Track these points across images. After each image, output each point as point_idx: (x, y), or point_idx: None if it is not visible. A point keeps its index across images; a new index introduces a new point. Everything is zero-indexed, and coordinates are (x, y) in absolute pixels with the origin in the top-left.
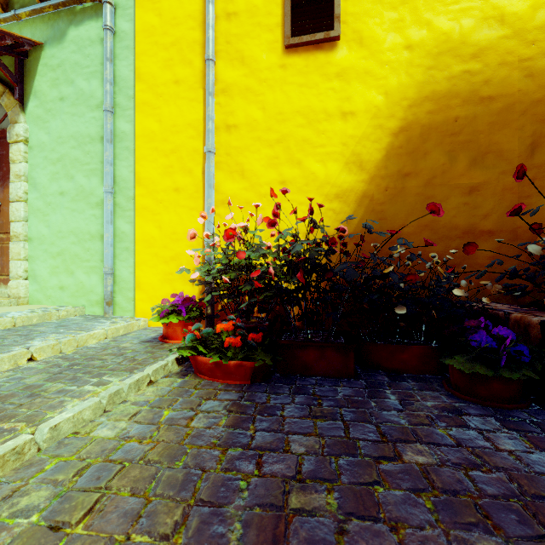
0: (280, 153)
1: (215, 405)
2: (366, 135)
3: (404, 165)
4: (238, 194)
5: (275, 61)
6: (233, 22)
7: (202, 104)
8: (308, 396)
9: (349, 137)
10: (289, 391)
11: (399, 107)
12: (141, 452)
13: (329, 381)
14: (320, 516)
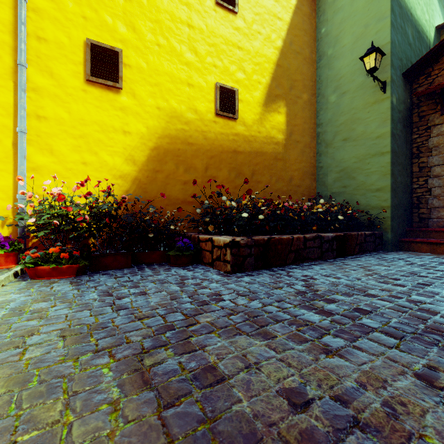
0: (82, 144)
1: (61, 284)
2: (137, 147)
3: (156, 166)
4: (47, 165)
5: (78, 85)
6: (43, 45)
7: (12, 92)
8: (110, 275)
9: (128, 145)
10: (99, 275)
11: (154, 137)
12: (35, 297)
13: (119, 270)
14: (123, 290)
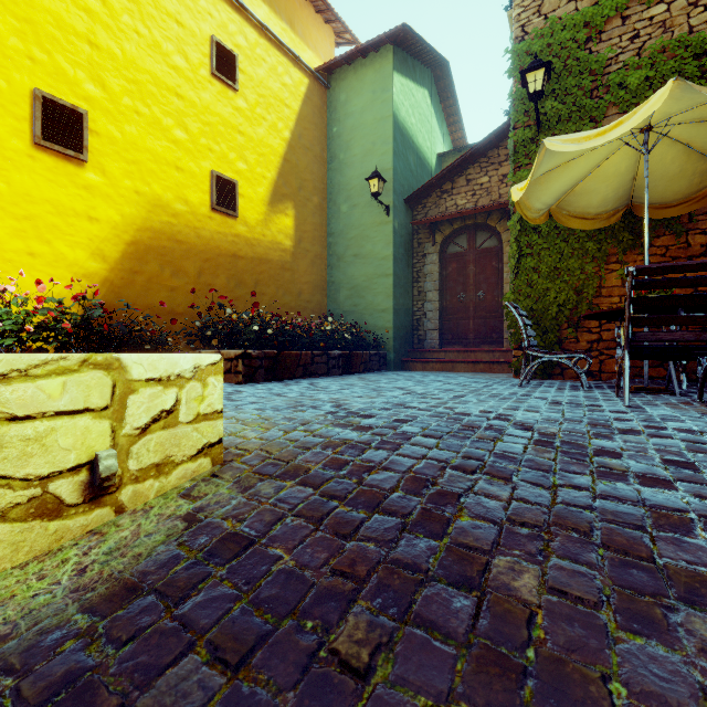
0: (29, 229)
1: None
2: (108, 239)
3: (135, 266)
4: None
5: (23, 149)
6: None
7: None
8: None
9: (95, 236)
10: None
11: (132, 228)
12: None
13: None
14: None
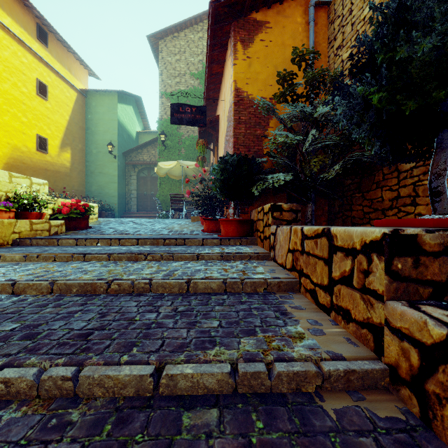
0: None
1: None
2: None
3: None
4: None
5: None
6: None
7: None
8: None
9: None
10: None
11: (6, 157)
12: None
13: None
14: None
